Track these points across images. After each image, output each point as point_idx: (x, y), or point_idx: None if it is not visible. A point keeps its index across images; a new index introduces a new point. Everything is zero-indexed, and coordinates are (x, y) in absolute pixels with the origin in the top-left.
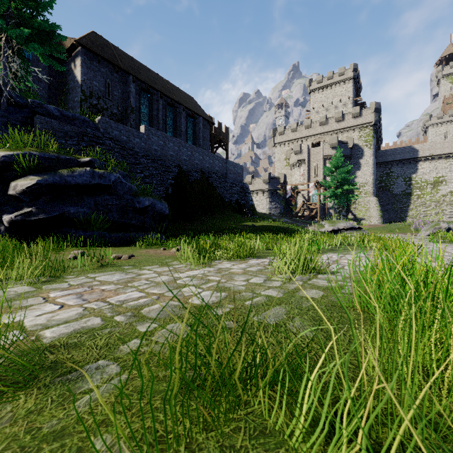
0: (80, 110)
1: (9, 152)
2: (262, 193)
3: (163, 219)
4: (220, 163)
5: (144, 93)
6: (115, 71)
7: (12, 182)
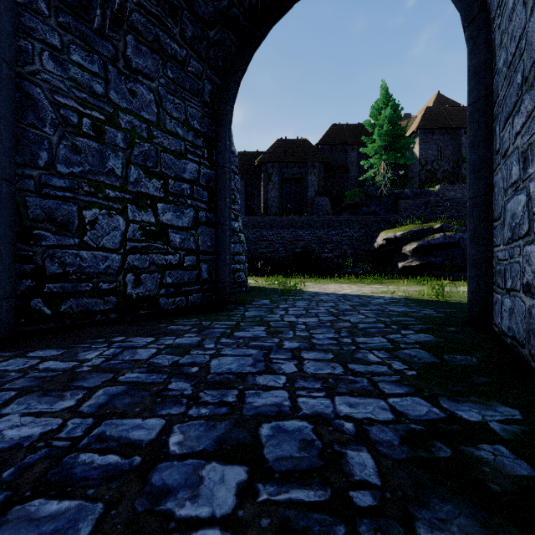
0: (418, 179)
1: (403, 232)
2: None
3: None
4: None
5: None
6: (447, 133)
7: (403, 247)
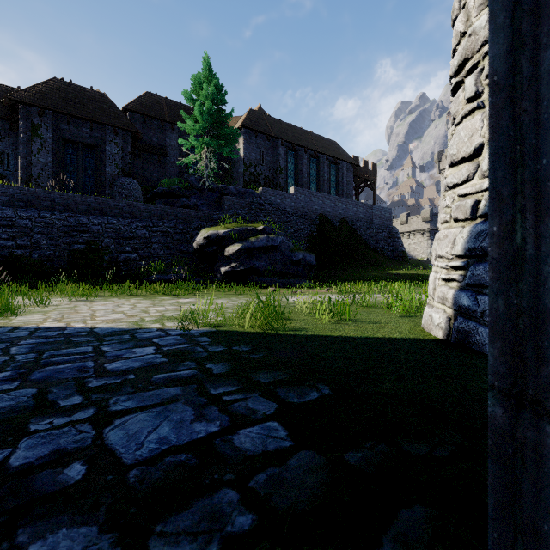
0: (242, 180)
1: (226, 230)
2: (421, 234)
3: (311, 269)
4: (364, 209)
5: (291, 152)
6: (268, 140)
7: (227, 248)
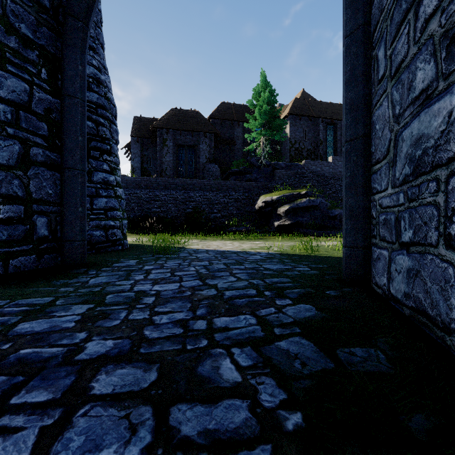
0: (289, 154)
1: (278, 196)
2: None
3: None
4: None
5: (330, 126)
6: (310, 120)
7: (278, 208)
